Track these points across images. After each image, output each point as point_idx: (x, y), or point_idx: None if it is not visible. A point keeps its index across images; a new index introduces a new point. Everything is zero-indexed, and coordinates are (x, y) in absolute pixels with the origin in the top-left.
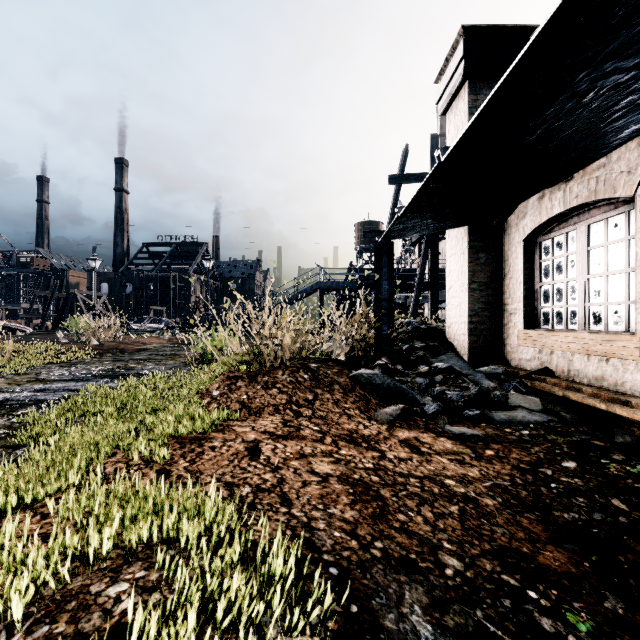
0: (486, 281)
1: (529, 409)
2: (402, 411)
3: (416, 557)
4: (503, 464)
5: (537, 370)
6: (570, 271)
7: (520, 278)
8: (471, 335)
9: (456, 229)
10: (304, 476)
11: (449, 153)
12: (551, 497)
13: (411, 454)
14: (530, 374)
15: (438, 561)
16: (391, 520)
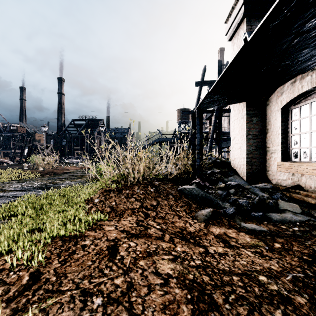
0: (256, 134)
1: (293, 212)
2: (212, 213)
3: None
4: (291, 256)
5: (292, 186)
6: (313, 126)
7: (278, 131)
8: (248, 165)
9: (238, 104)
10: (149, 279)
11: (255, 32)
12: None
13: (225, 248)
14: (288, 188)
15: None
16: None
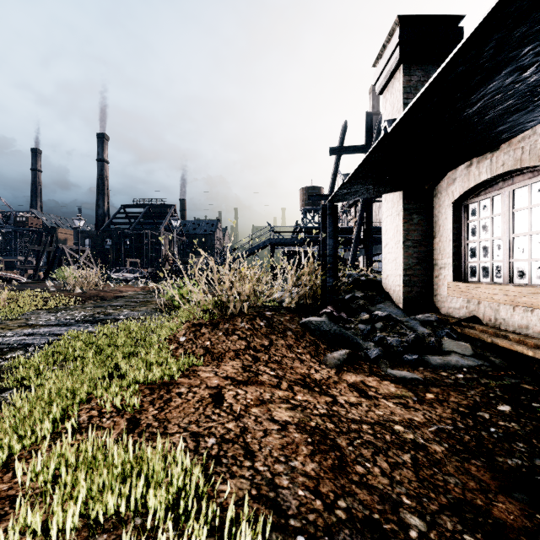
0: (419, 239)
1: (461, 354)
2: (348, 356)
3: (379, 517)
4: (444, 407)
5: (466, 318)
6: (495, 231)
7: (449, 236)
8: (406, 286)
9: (392, 193)
10: (265, 424)
11: (396, 124)
12: (493, 442)
13: (360, 398)
14: (460, 321)
15: (401, 521)
16: (350, 473)
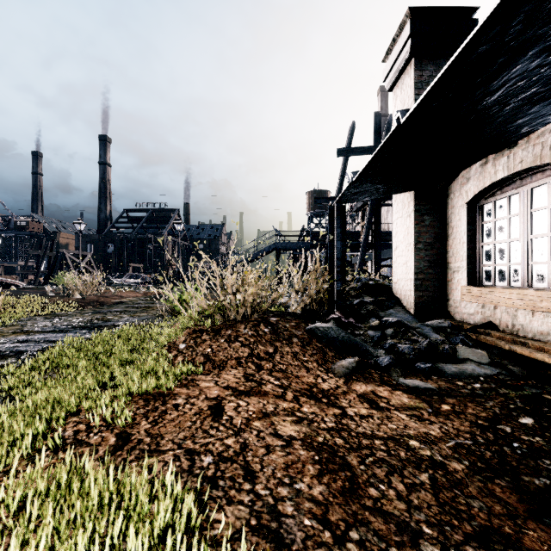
0: (431, 241)
1: (477, 362)
2: (357, 364)
3: None
4: (461, 420)
5: (481, 324)
6: (512, 232)
7: (463, 238)
8: (417, 291)
9: (402, 194)
10: (267, 440)
11: (410, 114)
12: (516, 459)
13: (371, 410)
14: (474, 328)
15: None
16: (363, 497)
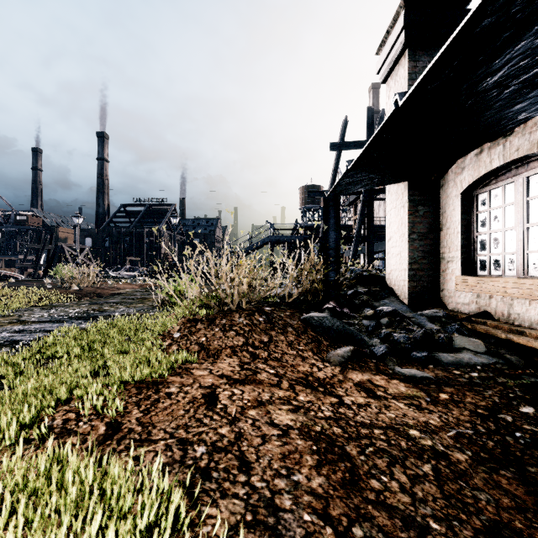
0: (425, 232)
1: (474, 351)
2: (353, 353)
3: None
4: (460, 409)
5: (476, 313)
6: (508, 221)
7: (457, 228)
8: (411, 281)
9: (396, 185)
10: (263, 429)
11: (408, 95)
12: (520, 449)
13: (368, 399)
14: (470, 317)
15: None
16: (364, 489)
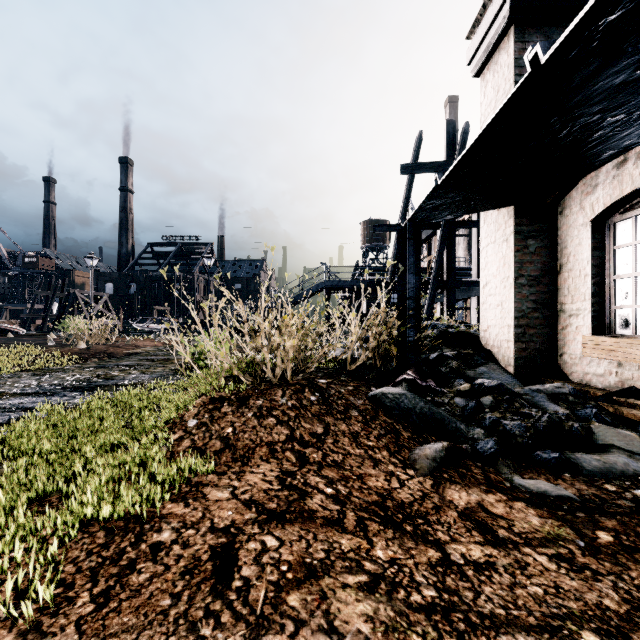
0: (537, 274)
1: (628, 451)
2: (447, 452)
3: None
4: None
5: (619, 390)
6: None
7: (586, 270)
8: (518, 342)
9: (496, 212)
10: None
11: (562, 41)
12: None
13: (488, 548)
14: (609, 395)
15: None
16: None
